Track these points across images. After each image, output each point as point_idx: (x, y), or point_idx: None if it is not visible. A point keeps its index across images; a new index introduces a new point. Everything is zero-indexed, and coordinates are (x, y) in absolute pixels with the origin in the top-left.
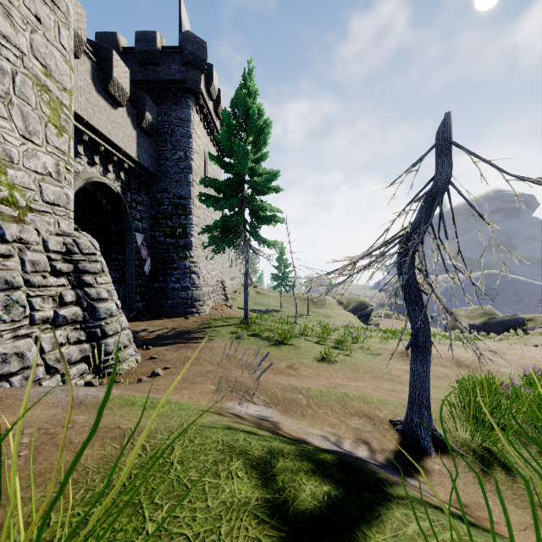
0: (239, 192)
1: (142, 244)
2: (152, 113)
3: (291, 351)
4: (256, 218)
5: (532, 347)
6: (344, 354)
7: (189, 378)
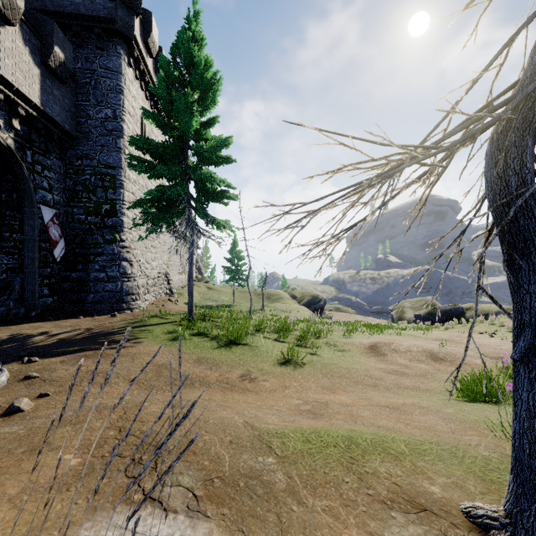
0: (181, 159)
1: (52, 221)
2: (64, 50)
3: (246, 352)
4: (203, 192)
5: (478, 335)
6: (309, 353)
7: (41, 430)
